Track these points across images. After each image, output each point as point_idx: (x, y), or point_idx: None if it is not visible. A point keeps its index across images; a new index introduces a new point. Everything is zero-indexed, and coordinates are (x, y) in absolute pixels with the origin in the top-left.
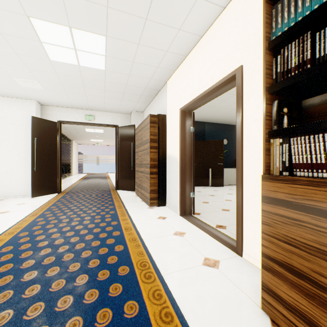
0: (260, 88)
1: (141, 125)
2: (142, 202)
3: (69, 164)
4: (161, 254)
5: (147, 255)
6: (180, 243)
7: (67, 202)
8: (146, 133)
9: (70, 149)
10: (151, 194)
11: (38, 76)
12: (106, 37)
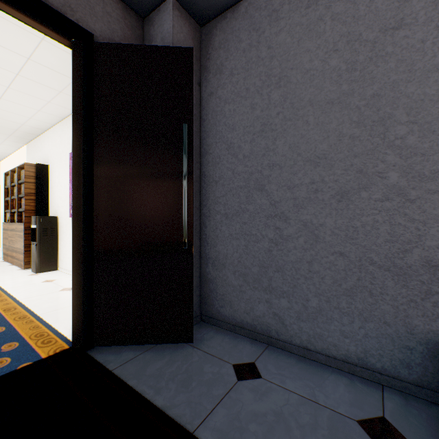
0: None
1: None
2: None
3: None
4: None
5: None
6: None
7: None
8: None
9: None
10: None
11: None
12: None
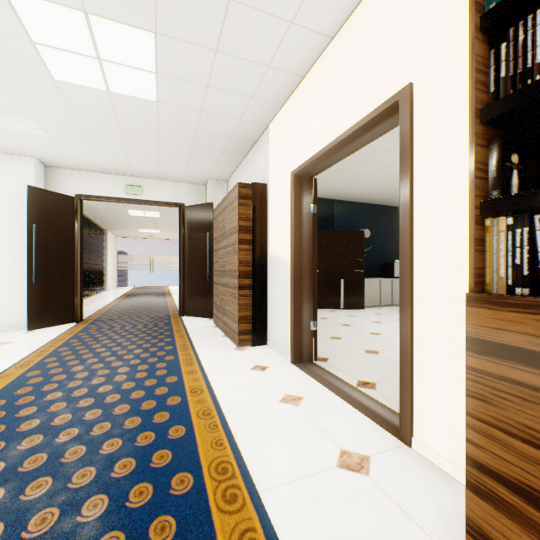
0: (449, 123)
1: (224, 203)
2: (225, 338)
3: (101, 272)
4: (257, 444)
5: (230, 447)
6: (294, 420)
7: (90, 338)
8: (232, 216)
9: (103, 245)
10: (241, 324)
11: (34, 111)
12: (155, 34)
